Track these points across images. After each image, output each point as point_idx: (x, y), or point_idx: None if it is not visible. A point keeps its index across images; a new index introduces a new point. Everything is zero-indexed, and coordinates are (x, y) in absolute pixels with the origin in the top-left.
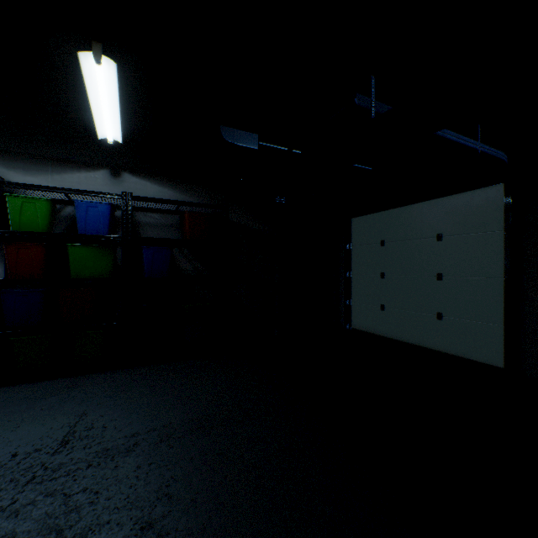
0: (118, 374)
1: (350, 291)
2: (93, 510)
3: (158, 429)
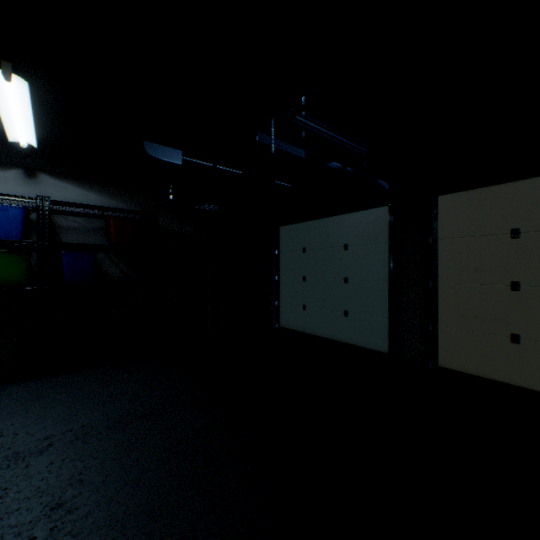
0: (34, 384)
1: (278, 293)
2: (2, 503)
3: (75, 430)
